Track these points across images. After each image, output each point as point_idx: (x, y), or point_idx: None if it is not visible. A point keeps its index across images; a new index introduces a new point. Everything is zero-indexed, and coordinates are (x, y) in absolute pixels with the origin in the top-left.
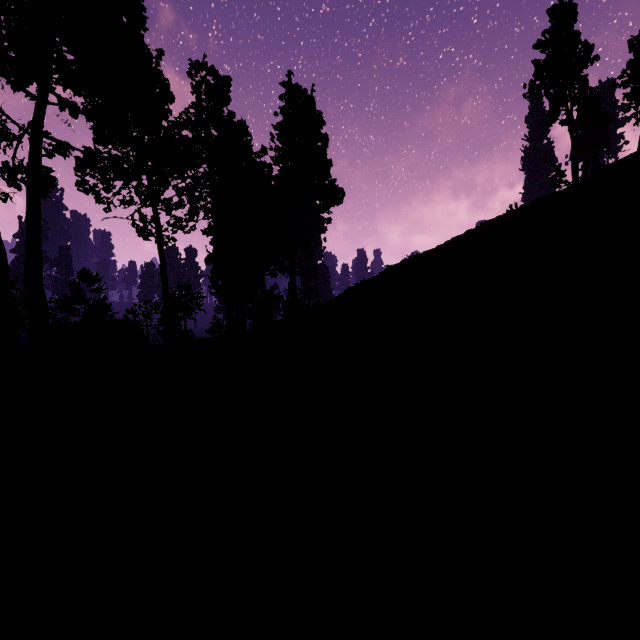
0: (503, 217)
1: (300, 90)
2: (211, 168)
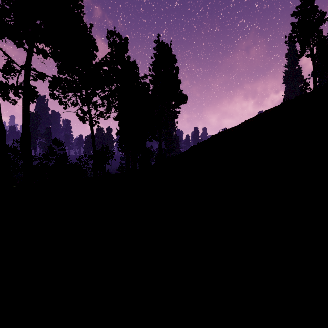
0: (278, 107)
1: (164, 44)
2: (118, 85)
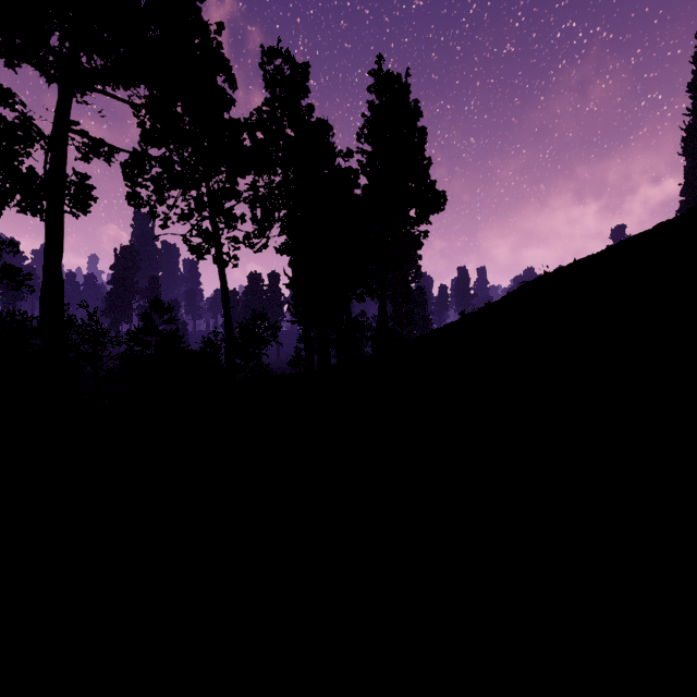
0: None
1: (392, 77)
2: (285, 173)
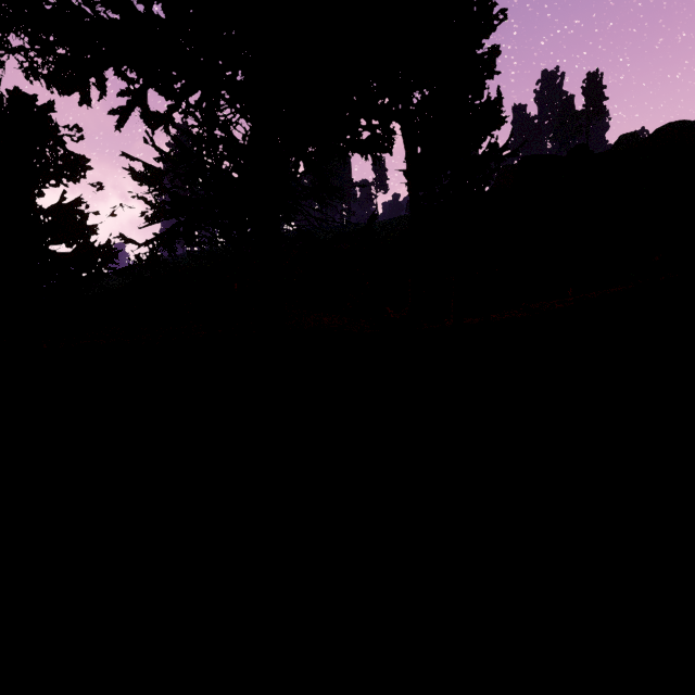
0: None
1: None
2: None
